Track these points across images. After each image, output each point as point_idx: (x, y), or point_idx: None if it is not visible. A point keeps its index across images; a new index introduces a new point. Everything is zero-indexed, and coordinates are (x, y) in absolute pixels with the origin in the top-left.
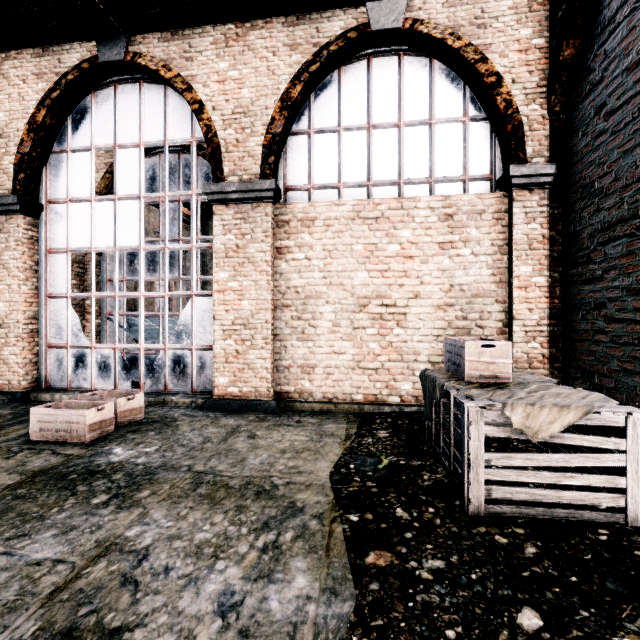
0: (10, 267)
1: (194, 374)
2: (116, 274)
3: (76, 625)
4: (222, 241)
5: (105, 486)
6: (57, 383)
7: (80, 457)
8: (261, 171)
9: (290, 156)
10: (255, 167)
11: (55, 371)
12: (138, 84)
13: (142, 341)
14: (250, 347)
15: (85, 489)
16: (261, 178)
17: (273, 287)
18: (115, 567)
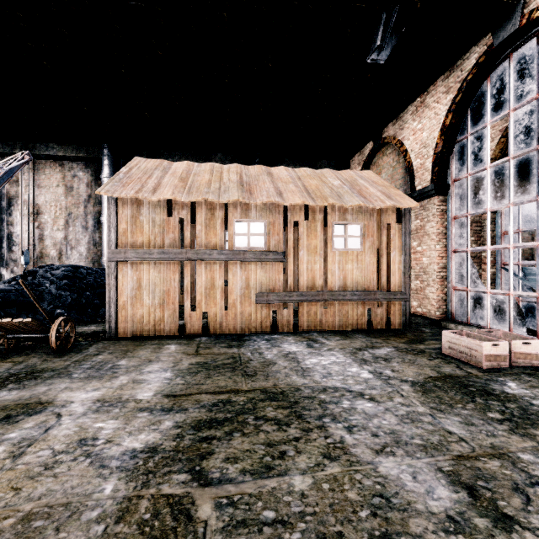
0: (429, 233)
1: None
2: (510, 227)
3: (475, 488)
4: None
5: (498, 407)
6: (459, 317)
7: (477, 377)
8: None
9: None
10: None
11: (458, 308)
12: (534, 38)
13: None
14: None
15: (481, 402)
16: None
17: None
18: (507, 472)
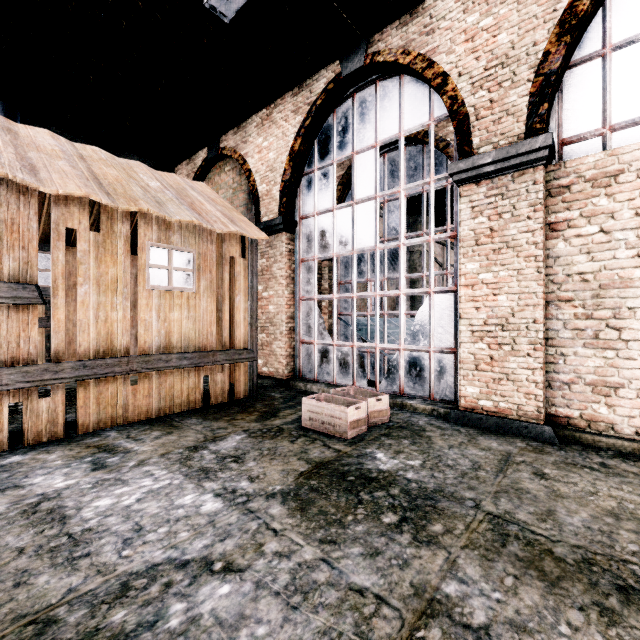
0: (277, 276)
1: (432, 379)
2: (354, 276)
3: None
4: (470, 226)
5: (387, 501)
6: (307, 374)
7: (348, 455)
8: (527, 128)
9: (568, 98)
10: (517, 126)
11: (305, 364)
12: (373, 85)
13: (377, 340)
14: (509, 353)
15: (368, 499)
16: (527, 137)
17: (543, 276)
18: None
